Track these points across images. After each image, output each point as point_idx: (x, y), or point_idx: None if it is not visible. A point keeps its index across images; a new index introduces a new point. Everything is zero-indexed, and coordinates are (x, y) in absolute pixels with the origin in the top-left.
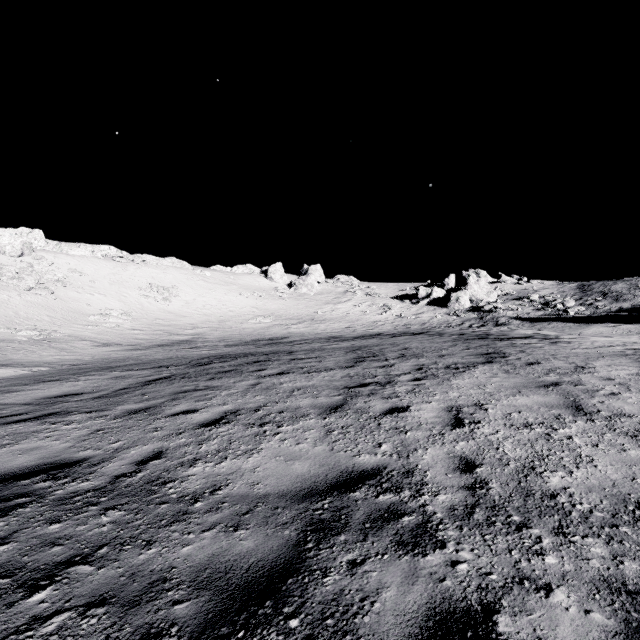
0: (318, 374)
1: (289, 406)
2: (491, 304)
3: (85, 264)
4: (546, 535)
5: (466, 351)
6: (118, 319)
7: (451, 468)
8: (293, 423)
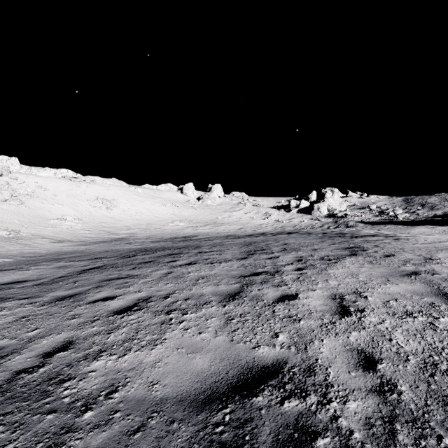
0: (219, 264)
1: (194, 293)
2: (342, 212)
3: (49, 182)
4: None
5: (333, 246)
6: (72, 222)
7: (352, 364)
8: (196, 310)
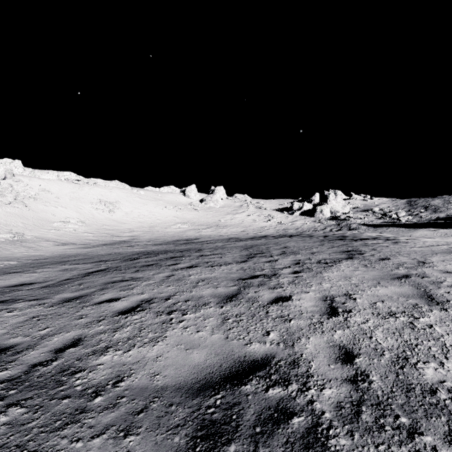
0: (219, 267)
1: (194, 295)
2: (345, 214)
3: (52, 185)
4: (441, 445)
5: (331, 249)
6: (75, 225)
7: (332, 358)
8: (195, 311)
